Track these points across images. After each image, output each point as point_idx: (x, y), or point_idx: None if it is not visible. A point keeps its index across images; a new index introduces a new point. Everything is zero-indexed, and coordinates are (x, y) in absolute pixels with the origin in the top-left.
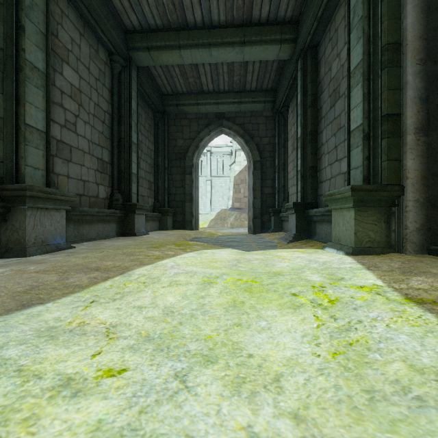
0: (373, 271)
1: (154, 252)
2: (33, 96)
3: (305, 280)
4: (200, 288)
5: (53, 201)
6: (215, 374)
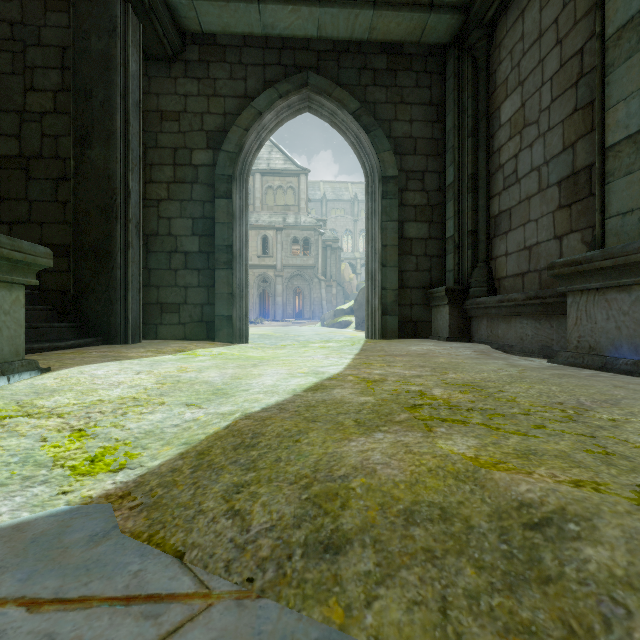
0: (138, 358)
1: (408, 371)
2: (622, 84)
3: (217, 356)
4: (292, 355)
5: (602, 273)
6: (281, 352)
